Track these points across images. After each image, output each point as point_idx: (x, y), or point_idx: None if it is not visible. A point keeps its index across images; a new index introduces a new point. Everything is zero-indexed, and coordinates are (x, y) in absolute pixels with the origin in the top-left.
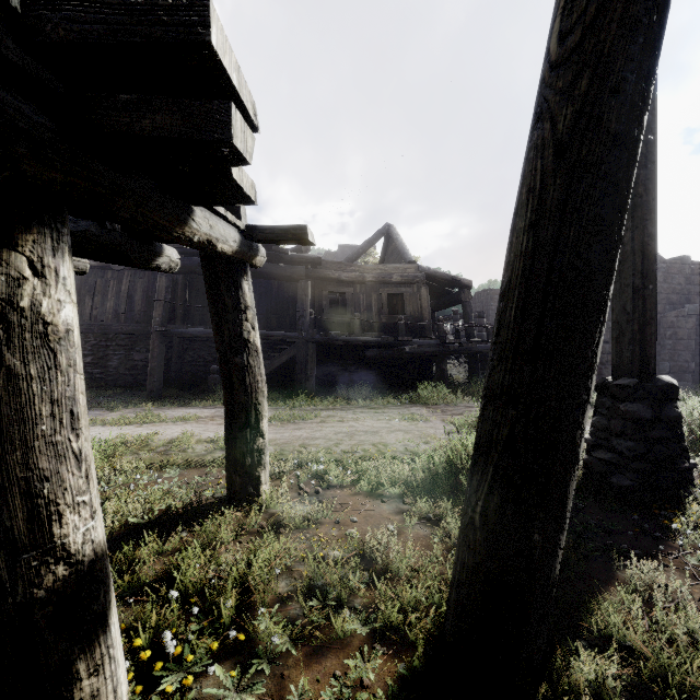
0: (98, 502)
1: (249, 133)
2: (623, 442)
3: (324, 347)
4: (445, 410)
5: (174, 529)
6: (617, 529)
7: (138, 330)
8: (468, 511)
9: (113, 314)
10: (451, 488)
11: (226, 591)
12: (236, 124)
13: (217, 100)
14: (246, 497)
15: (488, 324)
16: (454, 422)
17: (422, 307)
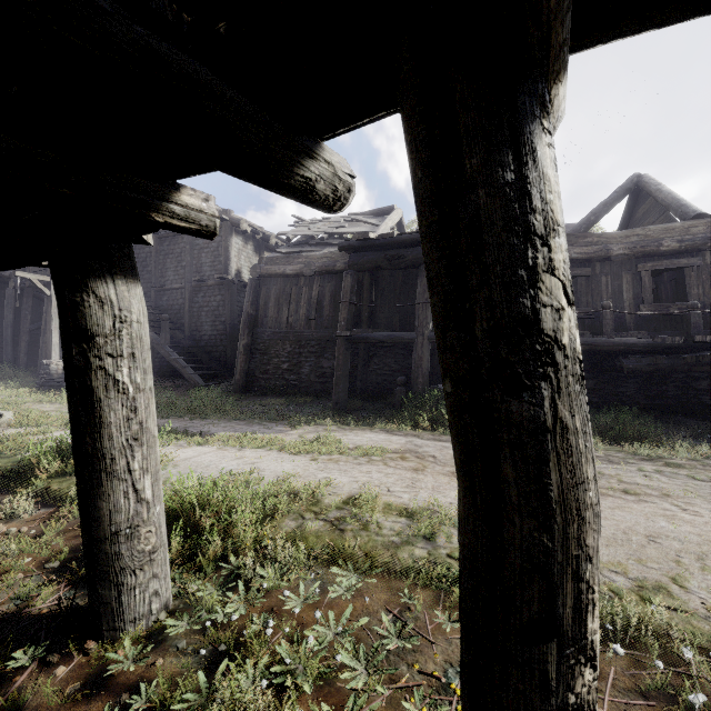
0: None
1: None
2: None
3: None
4: None
5: None
6: None
7: (326, 337)
8: None
9: (305, 321)
10: None
11: None
12: None
13: None
14: None
15: None
16: None
17: None
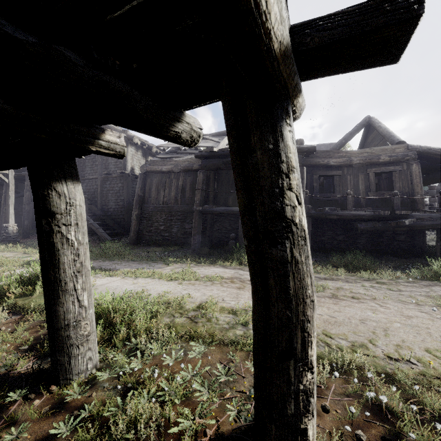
0: None
1: None
2: None
3: (314, 220)
4: None
5: None
6: None
7: (187, 210)
8: None
9: (174, 200)
10: None
11: None
12: None
13: None
14: None
15: None
16: None
17: (413, 183)
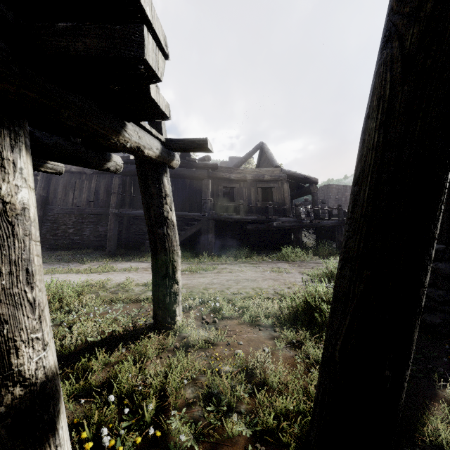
0: (51, 336)
1: (160, 56)
2: (435, 291)
3: (219, 223)
4: (301, 265)
5: (117, 347)
6: (433, 356)
7: (101, 212)
8: (329, 347)
9: (86, 202)
10: (308, 321)
11: (149, 395)
12: (148, 44)
13: (132, 23)
14: (166, 324)
15: (329, 207)
16: (307, 274)
17: (284, 196)
